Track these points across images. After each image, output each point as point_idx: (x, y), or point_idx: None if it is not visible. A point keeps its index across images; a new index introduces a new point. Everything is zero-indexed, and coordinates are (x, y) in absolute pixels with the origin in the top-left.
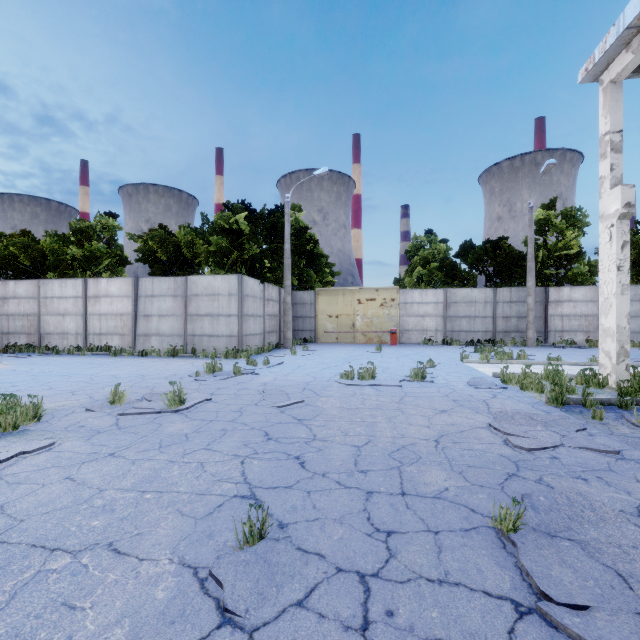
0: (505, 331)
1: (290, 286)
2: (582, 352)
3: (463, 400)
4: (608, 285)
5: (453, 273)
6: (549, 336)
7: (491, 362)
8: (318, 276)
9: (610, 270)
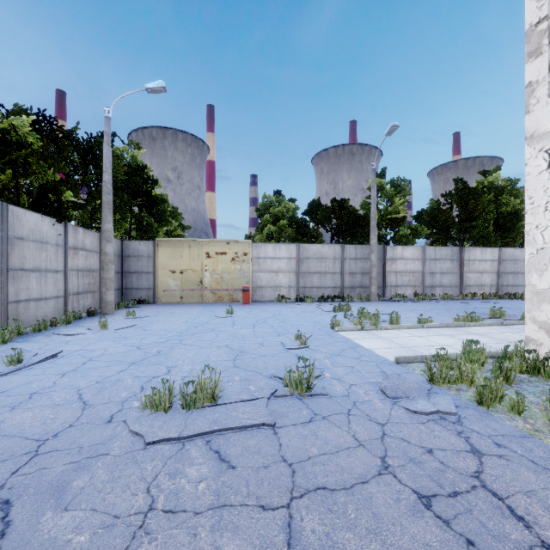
0: (351, 287)
1: (111, 231)
2: (422, 307)
3: (443, 494)
4: (545, 230)
5: (303, 229)
6: (386, 291)
7: (365, 328)
8: (161, 225)
9: (549, 209)
